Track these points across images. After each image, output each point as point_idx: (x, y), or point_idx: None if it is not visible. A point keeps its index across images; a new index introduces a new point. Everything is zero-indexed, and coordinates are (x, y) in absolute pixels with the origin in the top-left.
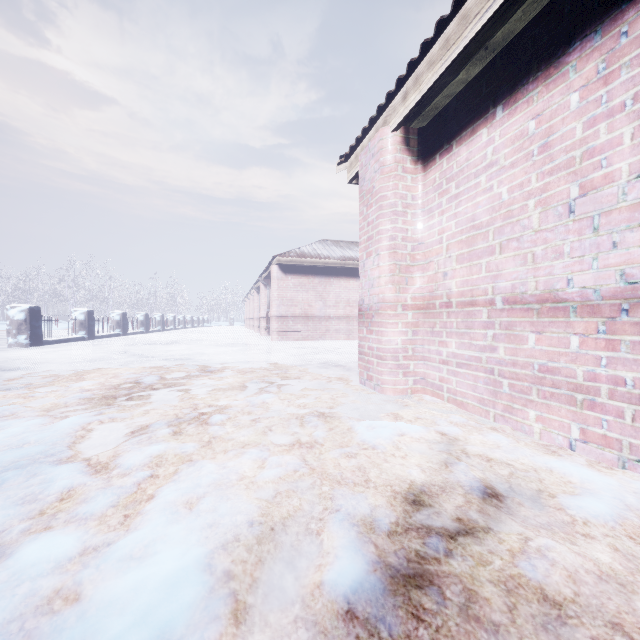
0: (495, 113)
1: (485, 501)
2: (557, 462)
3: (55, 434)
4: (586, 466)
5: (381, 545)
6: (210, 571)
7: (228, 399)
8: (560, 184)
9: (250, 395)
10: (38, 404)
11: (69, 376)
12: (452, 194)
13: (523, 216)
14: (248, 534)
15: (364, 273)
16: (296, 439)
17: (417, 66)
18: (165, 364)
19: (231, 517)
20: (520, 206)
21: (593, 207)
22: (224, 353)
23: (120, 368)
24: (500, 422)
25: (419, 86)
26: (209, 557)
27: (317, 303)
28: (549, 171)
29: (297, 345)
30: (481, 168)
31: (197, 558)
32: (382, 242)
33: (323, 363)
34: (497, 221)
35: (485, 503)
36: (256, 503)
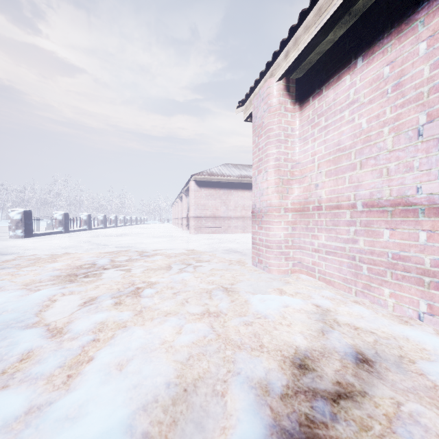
0: (356, 63)
1: (358, 366)
2: (411, 331)
3: (27, 304)
4: (435, 335)
5: (275, 408)
6: (131, 433)
7: (157, 277)
8: (410, 114)
9: (173, 274)
10: (21, 280)
11: (47, 259)
12: (322, 126)
13: (379, 140)
14: (165, 395)
15: (256, 185)
16: (206, 309)
17: (296, 31)
18: (115, 250)
19: (152, 379)
20: (377, 132)
21: (438, 130)
22: (157, 242)
23: (83, 253)
24: (360, 296)
25: (297, 46)
26: (131, 418)
27: (222, 207)
28: (401, 104)
29: (208, 237)
30: (345, 105)
31: (120, 420)
32: (269, 162)
33: (226, 250)
34: (358, 144)
35: (358, 368)
36: (173, 365)
